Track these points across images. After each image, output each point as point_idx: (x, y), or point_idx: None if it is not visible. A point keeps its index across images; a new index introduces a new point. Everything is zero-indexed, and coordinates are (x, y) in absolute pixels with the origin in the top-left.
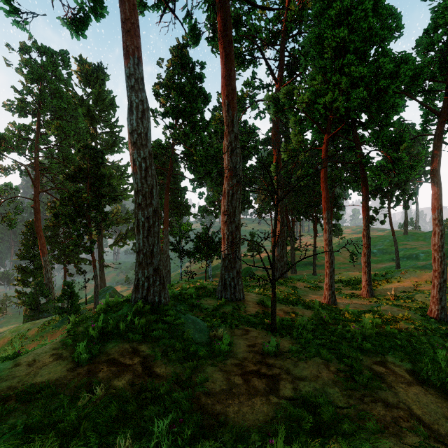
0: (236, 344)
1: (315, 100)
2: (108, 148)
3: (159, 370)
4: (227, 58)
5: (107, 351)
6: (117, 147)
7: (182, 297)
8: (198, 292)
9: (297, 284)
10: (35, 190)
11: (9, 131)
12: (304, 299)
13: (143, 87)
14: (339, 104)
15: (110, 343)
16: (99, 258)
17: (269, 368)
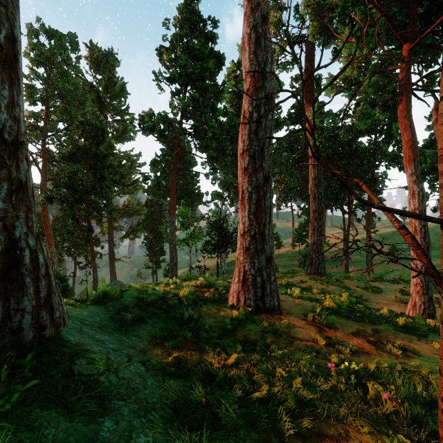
0: None
1: None
2: (118, 135)
3: None
4: None
5: None
6: (127, 134)
7: (165, 302)
8: (197, 293)
9: (345, 283)
10: (42, 179)
11: None
12: (371, 307)
13: None
14: None
15: None
16: (110, 251)
17: None
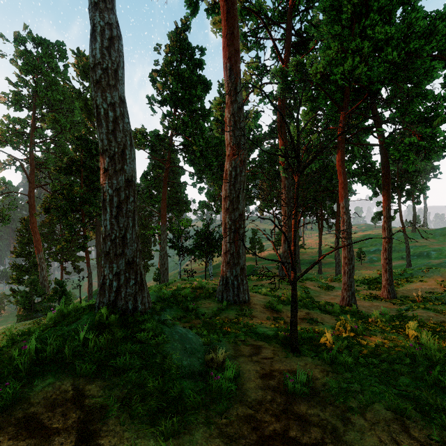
0: (243, 372)
1: (330, 72)
2: None
3: (107, 442)
4: (229, 12)
5: (30, 397)
6: None
7: (174, 299)
8: (194, 292)
9: (306, 283)
10: (30, 186)
11: (3, 125)
12: (318, 300)
13: (113, 8)
14: (362, 71)
15: (43, 379)
16: (97, 256)
17: (303, 426)
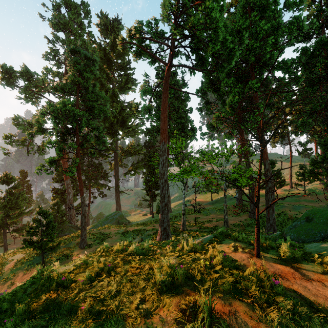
0: None
1: None
2: (122, 86)
3: None
4: None
5: None
6: (128, 85)
7: None
8: None
9: None
10: None
11: (44, 75)
12: None
13: None
14: None
15: None
16: (115, 184)
17: None
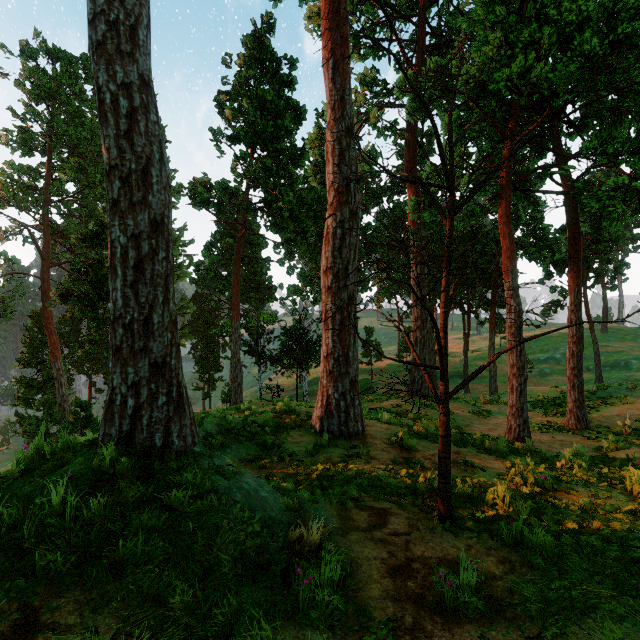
0: (358, 562)
1: (488, 79)
2: None
3: None
4: None
5: None
6: None
7: (245, 429)
8: (278, 419)
9: (450, 406)
10: (43, 264)
11: (4, 175)
12: (469, 432)
13: None
14: (541, 72)
15: None
16: None
17: None
